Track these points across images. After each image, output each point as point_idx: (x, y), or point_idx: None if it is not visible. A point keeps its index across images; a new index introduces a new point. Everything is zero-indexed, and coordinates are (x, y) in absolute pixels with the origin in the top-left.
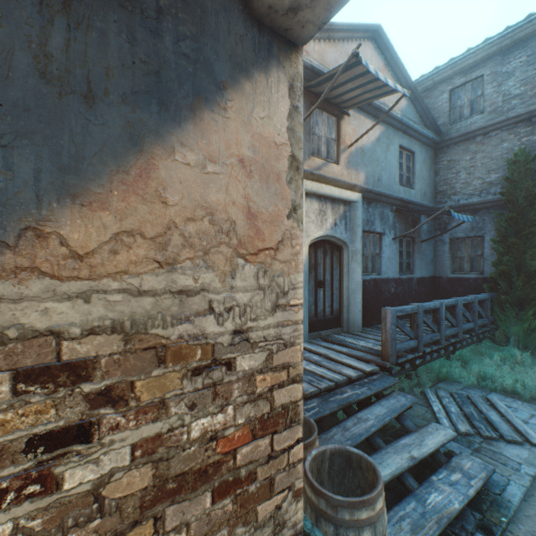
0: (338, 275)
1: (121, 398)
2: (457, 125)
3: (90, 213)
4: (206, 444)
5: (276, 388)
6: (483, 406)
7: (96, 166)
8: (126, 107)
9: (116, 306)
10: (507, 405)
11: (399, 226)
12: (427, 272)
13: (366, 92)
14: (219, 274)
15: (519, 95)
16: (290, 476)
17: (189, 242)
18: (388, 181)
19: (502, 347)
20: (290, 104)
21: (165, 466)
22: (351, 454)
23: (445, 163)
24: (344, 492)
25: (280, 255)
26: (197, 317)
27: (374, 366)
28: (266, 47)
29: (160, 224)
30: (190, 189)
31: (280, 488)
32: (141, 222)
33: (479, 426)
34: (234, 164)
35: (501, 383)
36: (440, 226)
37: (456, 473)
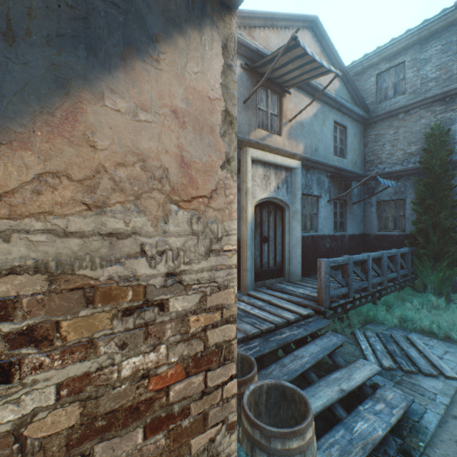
0: (281, 232)
1: (45, 338)
2: (383, 104)
3: (9, 151)
4: (138, 382)
5: (210, 328)
6: (404, 344)
7: (17, 105)
8: (51, 49)
9: (40, 246)
10: (424, 343)
11: (334, 190)
12: (357, 230)
13: (304, 73)
14: (152, 218)
15: (435, 79)
16: (223, 410)
17: (120, 186)
18: (324, 151)
19: (421, 294)
20: (223, 62)
21: (94, 405)
22: (285, 388)
23: (372, 137)
24: (280, 423)
25: (213, 203)
26: (128, 260)
27: (310, 310)
28: (200, 6)
29: (88, 167)
30: (121, 135)
31: (214, 422)
32: (68, 164)
33: (400, 362)
34: (166, 114)
35: (419, 325)
36: (368, 191)
37: (380, 403)
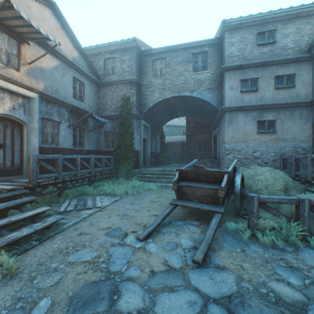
0: (20, 142)
1: None
2: (107, 77)
3: None
4: None
5: None
6: (89, 200)
7: None
8: None
9: None
10: (101, 198)
11: (73, 120)
12: (93, 148)
13: (33, 32)
14: None
15: (128, 72)
16: None
17: None
18: (64, 93)
19: (119, 179)
20: None
21: None
22: None
23: (102, 94)
24: None
25: None
26: None
27: (18, 186)
28: None
29: None
30: None
31: None
32: None
33: (78, 207)
34: None
35: (106, 191)
36: (100, 125)
37: (40, 223)
